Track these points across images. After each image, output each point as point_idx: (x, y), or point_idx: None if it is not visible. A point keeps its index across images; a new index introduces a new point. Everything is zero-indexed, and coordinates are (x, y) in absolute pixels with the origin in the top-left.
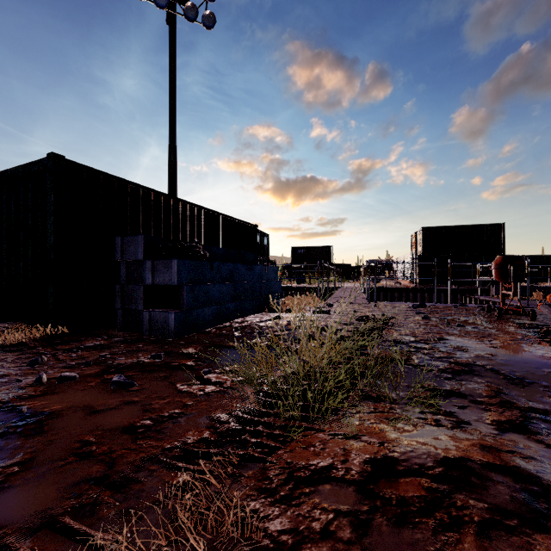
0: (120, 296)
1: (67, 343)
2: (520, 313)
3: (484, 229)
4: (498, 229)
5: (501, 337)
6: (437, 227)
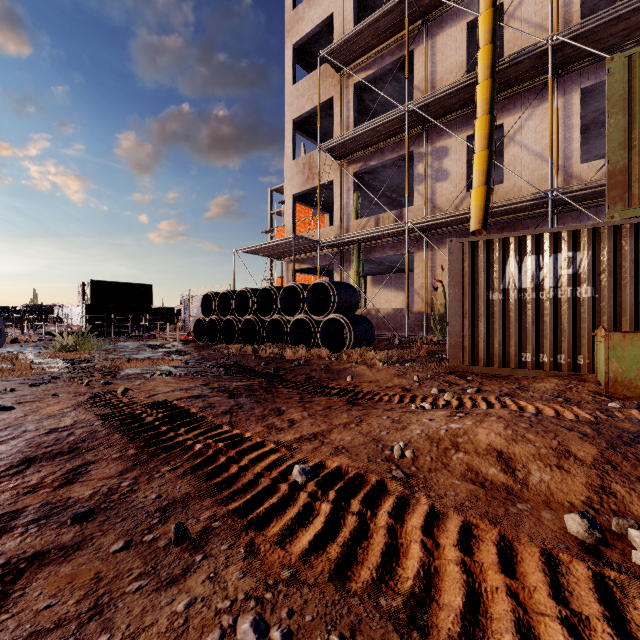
0: None
1: None
2: (139, 336)
3: (139, 287)
4: (149, 288)
5: (128, 341)
6: (104, 281)
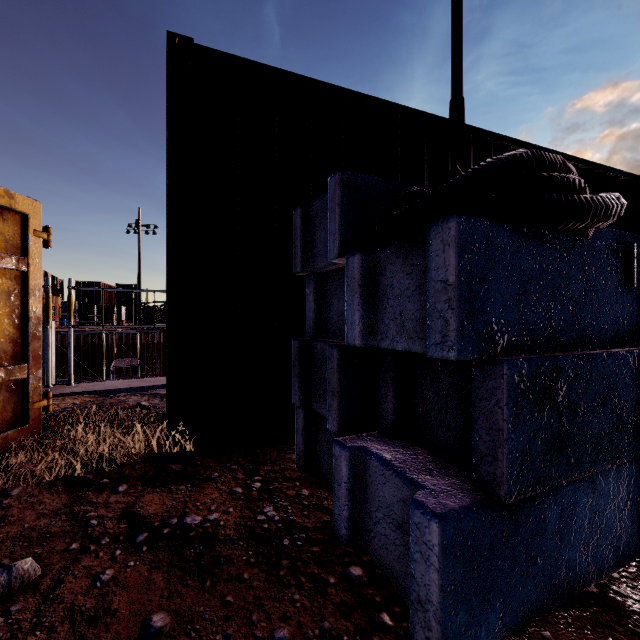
0: (299, 372)
1: (174, 486)
2: None
3: None
4: None
5: None
6: None
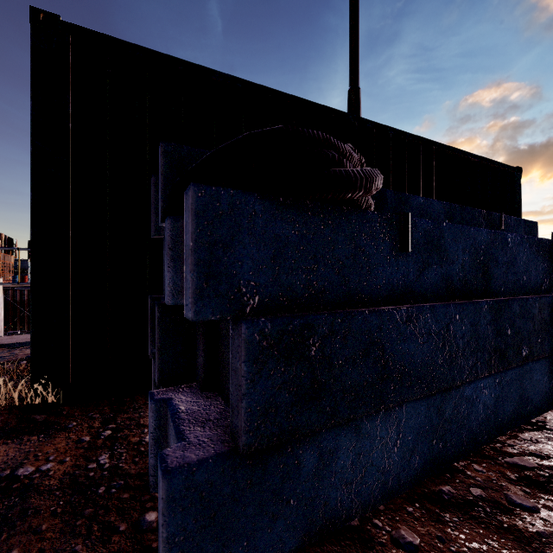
0: (151, 327)
1: (26, 437)
2: None
3: None
4: None
5: None
6: None
